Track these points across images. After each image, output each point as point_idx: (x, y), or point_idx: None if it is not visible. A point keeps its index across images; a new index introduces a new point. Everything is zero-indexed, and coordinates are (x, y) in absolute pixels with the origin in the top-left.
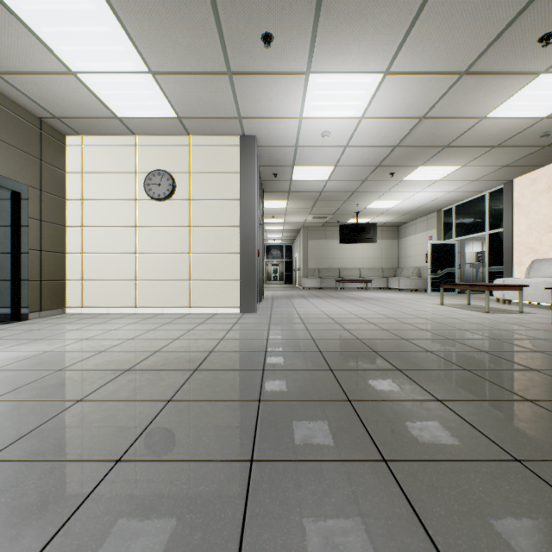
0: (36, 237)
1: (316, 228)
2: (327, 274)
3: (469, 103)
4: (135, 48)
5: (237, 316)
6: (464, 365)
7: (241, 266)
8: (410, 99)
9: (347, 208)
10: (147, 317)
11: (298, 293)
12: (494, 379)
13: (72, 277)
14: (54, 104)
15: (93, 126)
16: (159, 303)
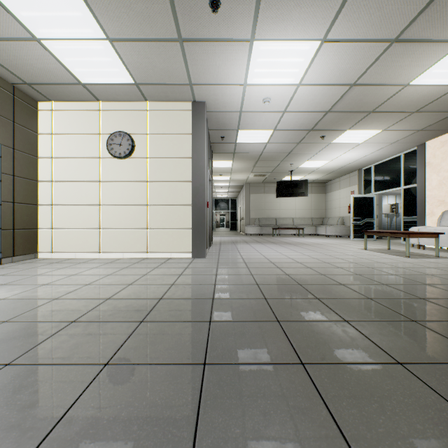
0: (9, 190)
1: (257, 184)
2: (265, 223)
3: (396, 71)
4: (92, 14)
5: (189, 261)
6: (409, 315)
7: (192, 217)
8: (343, 67)
9: (283, 167)
10: (108, 262)
11: (242, 239)
12: (447, 333)
13: (44, 226)
14: (24, 71)
15: (61, 92)
16: (120, 248)
